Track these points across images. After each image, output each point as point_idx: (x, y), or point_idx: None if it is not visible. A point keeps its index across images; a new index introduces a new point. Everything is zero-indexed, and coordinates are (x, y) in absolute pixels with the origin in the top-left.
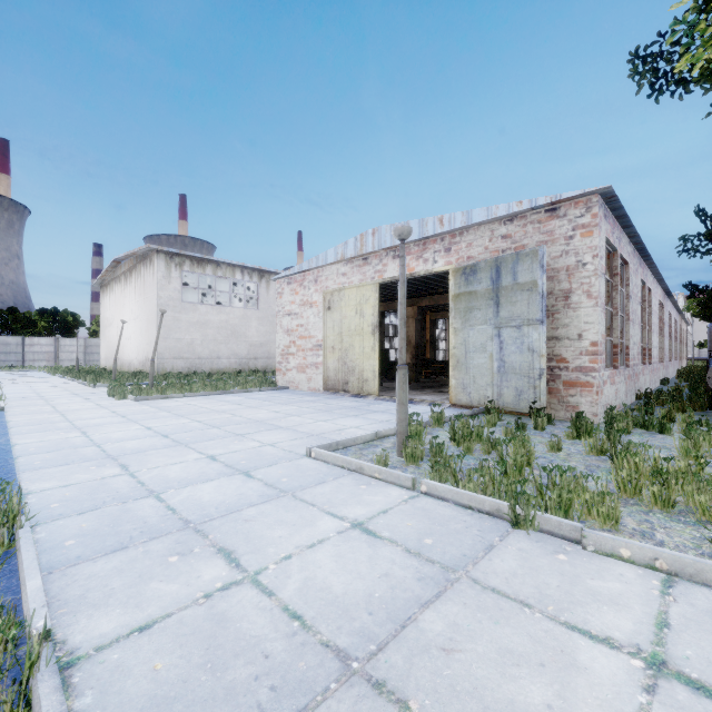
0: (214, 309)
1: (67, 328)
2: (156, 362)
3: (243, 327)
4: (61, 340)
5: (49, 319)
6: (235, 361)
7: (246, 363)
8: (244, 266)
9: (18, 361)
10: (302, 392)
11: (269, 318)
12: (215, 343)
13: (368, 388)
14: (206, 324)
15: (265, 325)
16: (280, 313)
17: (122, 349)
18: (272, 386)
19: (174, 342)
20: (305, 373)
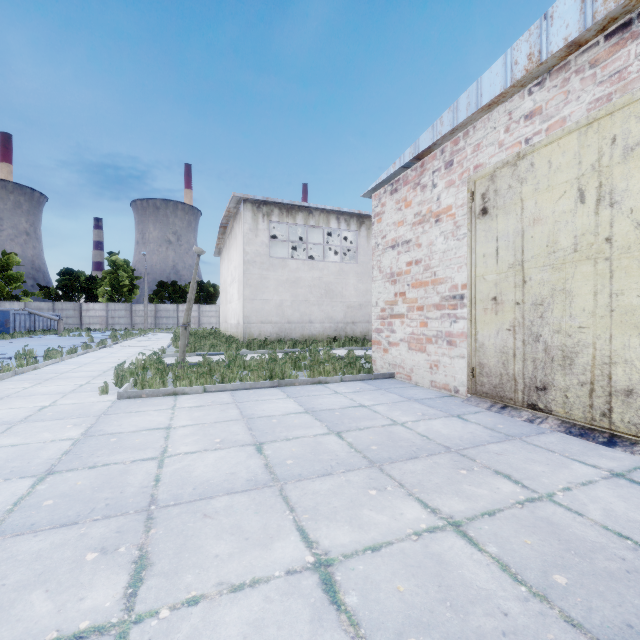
0: (305, 265)
1: (209, 297)
2: (242, 326)
3: (338, 285)
4: (203, 307)
5: (197, 290)
6: (329, 325)
7: (342, 328)
8: (339, 212)
9: (174, 324)
10: (418, 390)
11: (370, 274)
12: (306, 304)
13: (639, 419)
14: (296, 282)
15: (365, 282)
16: (379, 247)
17: (227, 313)
18: (362, 372)
19: (261, 303)
20: (424, 352)
